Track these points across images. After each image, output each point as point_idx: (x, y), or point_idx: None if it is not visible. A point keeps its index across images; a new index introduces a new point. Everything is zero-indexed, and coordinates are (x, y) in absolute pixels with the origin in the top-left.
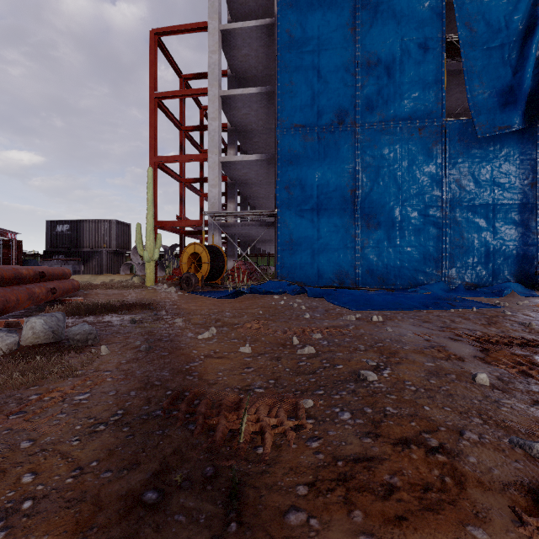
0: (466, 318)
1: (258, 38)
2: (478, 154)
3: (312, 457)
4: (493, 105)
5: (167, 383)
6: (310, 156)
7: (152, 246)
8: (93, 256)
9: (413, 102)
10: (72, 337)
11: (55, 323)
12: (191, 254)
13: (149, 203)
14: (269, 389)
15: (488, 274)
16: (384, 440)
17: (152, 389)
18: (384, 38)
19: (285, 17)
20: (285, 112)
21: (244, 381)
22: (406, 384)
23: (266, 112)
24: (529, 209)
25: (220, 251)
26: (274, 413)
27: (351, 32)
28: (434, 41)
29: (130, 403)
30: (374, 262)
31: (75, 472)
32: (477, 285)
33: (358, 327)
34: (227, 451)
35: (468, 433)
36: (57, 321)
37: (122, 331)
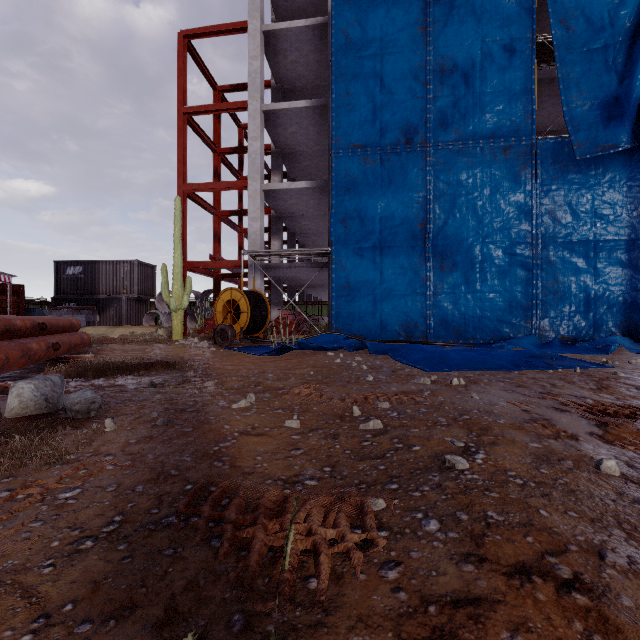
0: (570, 381)
1: (309, 41)
2: (576, 180)
3: (390, 598)
4: (595, 120)
5: (187, 473)
6: (371, 182)
7: (181, 292)
8: (110, 304)
9: (497, 116)
10: (70, 407)
11: (49, 389)
12: (227, 302)
13: (176, 240)
14: (323, 481)
15: (588, 325)
16: (492, 567)
17: (166, 482)
18: (461, 39)
19: (340, 14)
20: (341, 129)
21: (291, 468)
22: (508, 475)
23: (318, 130)
24: (638, 246)
25: (262, 298)
26: (332, 521)
27: (421, 32)
28: (523, 42)
29: (134, 505)
30: (449, 311)
31: (37, 624)
32: (574, 340)
33: (435, 393)
34: (265, 585)
35: (611, 555)
36: (53, 386)
37: (137, 398)
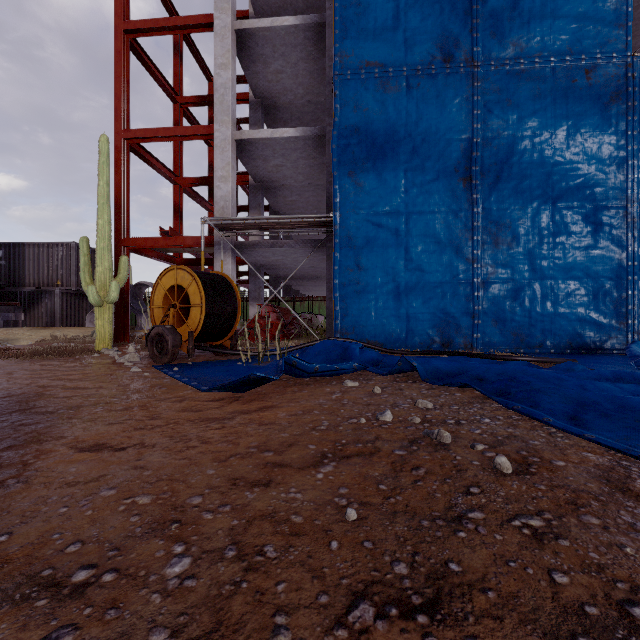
0: None
1: None
2: None
3: None
4: None
5: None
6: (392, 118)
7: (108, 277)
8: (39, 299)
9: (576, 23)
10: None
11: None
12: (170, 289)
13: (101, 199)
14: None
15: None
16: None
17: None
18: None
19: None
20: (348, 40)
21: None
22: None
23: (310, 69)
24: None
25: (228, 283)
26: None
27: None
28: None
29: None
30: (506, 306)
31: None
32: None
33: None
34: None
35: None
36: None
37: None
